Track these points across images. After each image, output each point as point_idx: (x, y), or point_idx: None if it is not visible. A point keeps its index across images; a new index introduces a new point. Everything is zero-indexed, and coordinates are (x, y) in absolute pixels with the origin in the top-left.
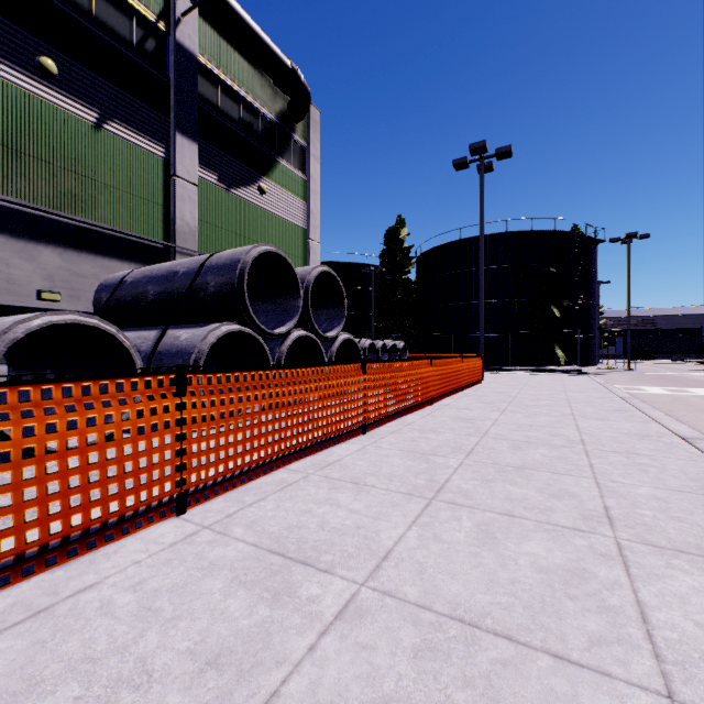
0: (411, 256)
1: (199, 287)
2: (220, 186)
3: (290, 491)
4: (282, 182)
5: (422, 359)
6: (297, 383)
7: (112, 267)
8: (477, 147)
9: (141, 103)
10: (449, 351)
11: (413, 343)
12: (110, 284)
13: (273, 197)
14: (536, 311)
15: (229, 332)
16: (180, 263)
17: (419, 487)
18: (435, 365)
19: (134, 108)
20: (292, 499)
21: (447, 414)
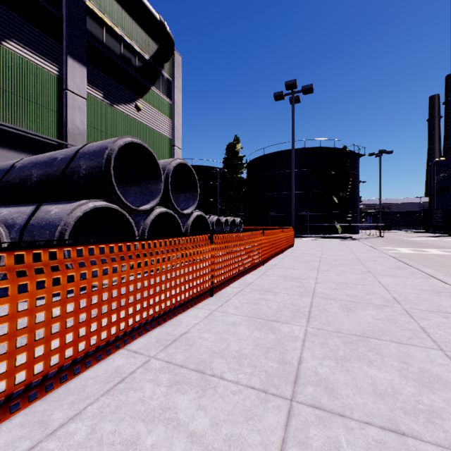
0: (244, 162)
1: (73, 170)
2: (105, 101)
3: (120, 393)
4: (153, 103)
5: (257, 230)
6: (141, 256)
7: (10, 157)
8: (290, 84)
9: (37, 30)
10: (268, 225)
11: (244, 219)
12: (3, 169)
13: (147, 114)
14: (323, 199)
15: (99, 208)
16: (60, 151)
17: (273, 376)
18: (265, 235)
19: (31, 33)
20: (116, 414)
21: (277, 273)
